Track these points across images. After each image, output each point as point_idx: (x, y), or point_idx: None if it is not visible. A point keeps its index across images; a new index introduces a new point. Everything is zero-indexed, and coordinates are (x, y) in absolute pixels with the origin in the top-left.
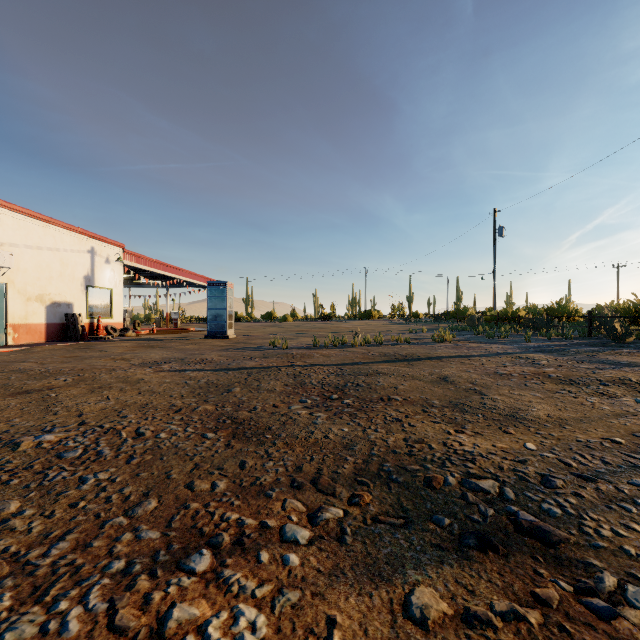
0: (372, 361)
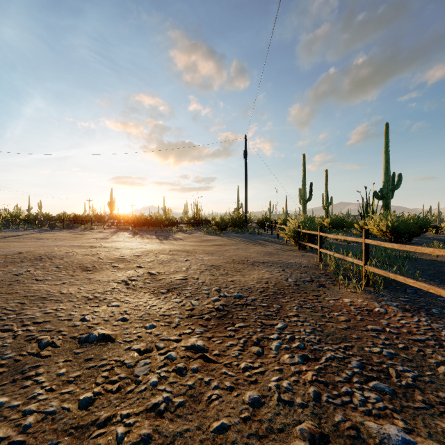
0: (3, 237)
